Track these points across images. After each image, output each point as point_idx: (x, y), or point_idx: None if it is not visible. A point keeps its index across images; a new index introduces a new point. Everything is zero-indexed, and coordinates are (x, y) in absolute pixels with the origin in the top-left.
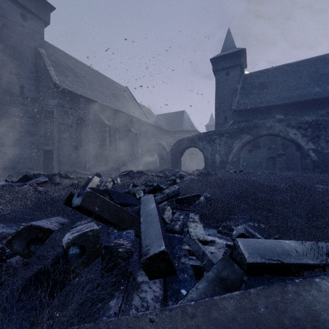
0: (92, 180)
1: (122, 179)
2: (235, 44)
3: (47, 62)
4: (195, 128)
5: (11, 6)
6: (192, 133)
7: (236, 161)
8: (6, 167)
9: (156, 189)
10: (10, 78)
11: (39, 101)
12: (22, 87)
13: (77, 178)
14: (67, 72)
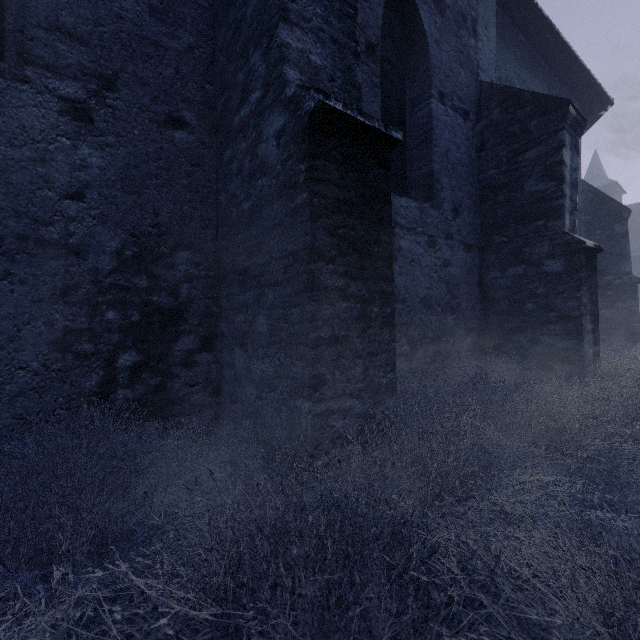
0: None
1: None
2: (603, 173)
3: None
4: None
5: None
6: None
7: None
8: None
9: None
10: None
11: None
12: None
13: None
14: None
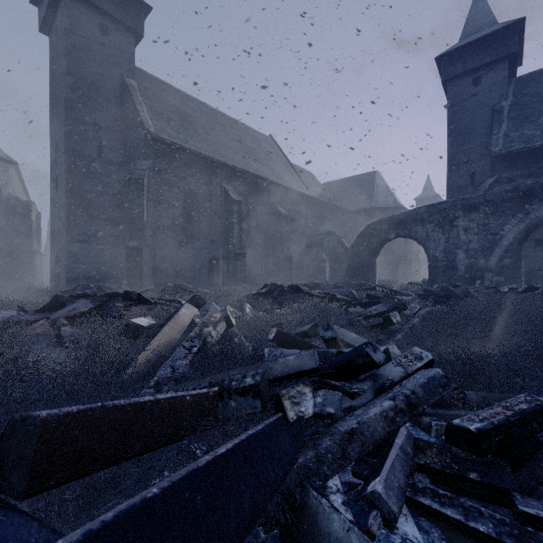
0: (175, 315)
1: (258, 303)
2: (494, 17)
3: (138, 99)
4: (398, 202)
5: (84, 14)
6: (392, 212)
7: (510, 264)
8: (77, 277)
9: (356, 367)
10: (83, 132)
11: (127, 166)
12: (101, 145)
13: (164, 302)
14: (170, 114)
